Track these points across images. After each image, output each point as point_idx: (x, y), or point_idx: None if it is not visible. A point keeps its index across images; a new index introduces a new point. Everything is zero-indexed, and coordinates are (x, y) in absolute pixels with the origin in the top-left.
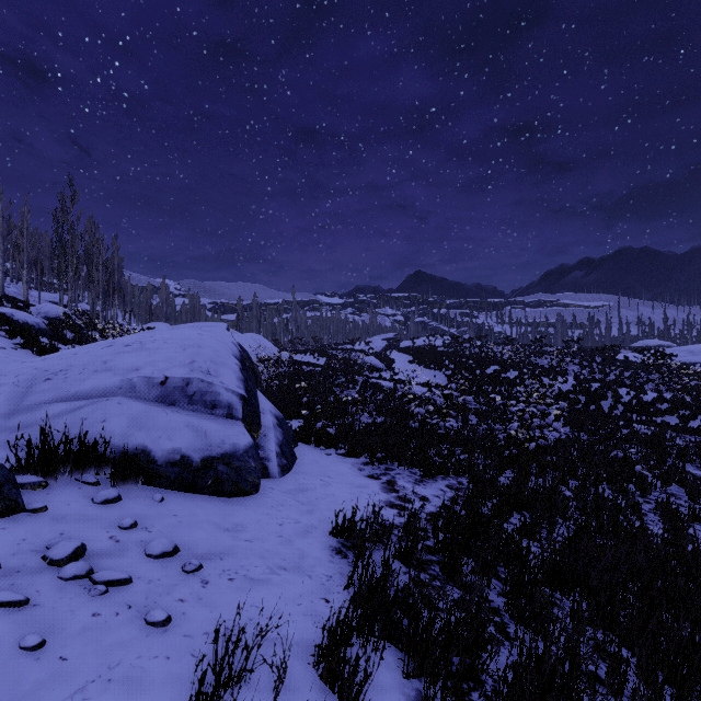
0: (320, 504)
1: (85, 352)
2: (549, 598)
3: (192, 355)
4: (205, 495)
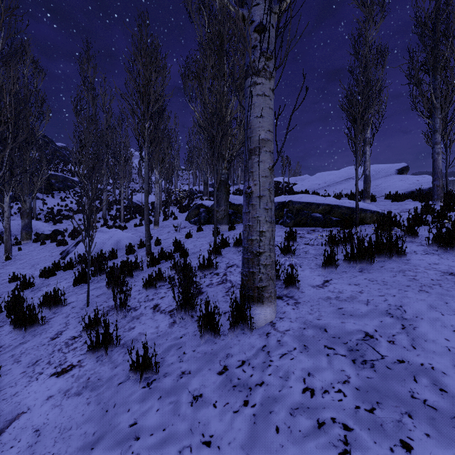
0: None
1: None
2: None
3: None
4: None
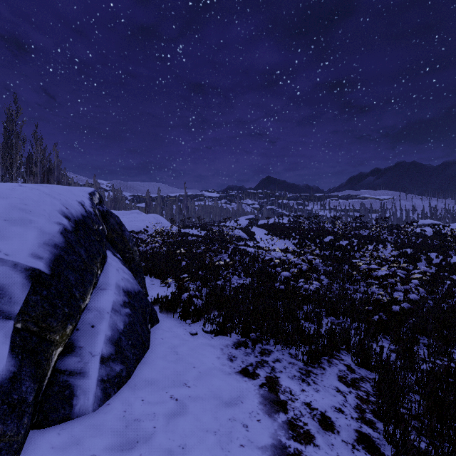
0: None
1: None
2: None
3: None
4: None
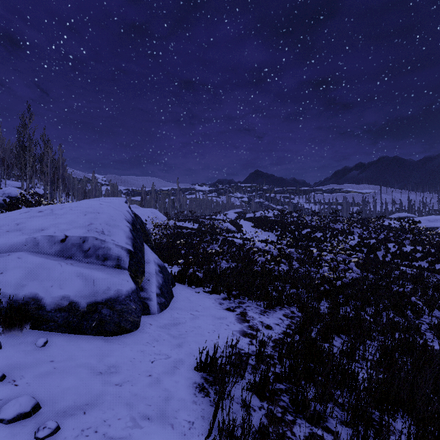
0: (188, 336)
1: (6, 216)
2: None
3: (90, 219)
4: (89, 335)
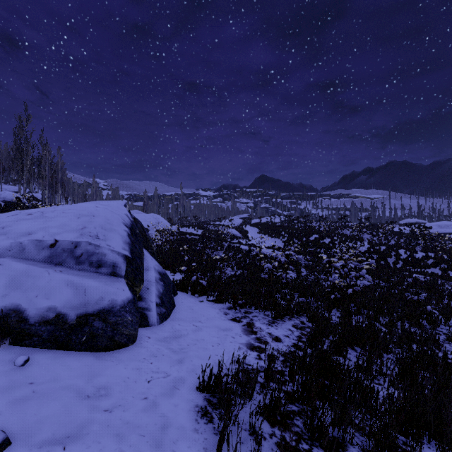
0: (190, 351)
1: None
2: None
3: (84, 222)
4: (78, 351)
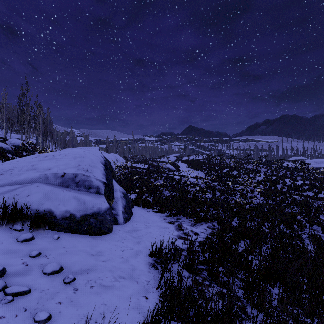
0: (144, 238)
1: (24, 160)
2: (272, 296)
3: (79, 162)
4: (82, 235)
